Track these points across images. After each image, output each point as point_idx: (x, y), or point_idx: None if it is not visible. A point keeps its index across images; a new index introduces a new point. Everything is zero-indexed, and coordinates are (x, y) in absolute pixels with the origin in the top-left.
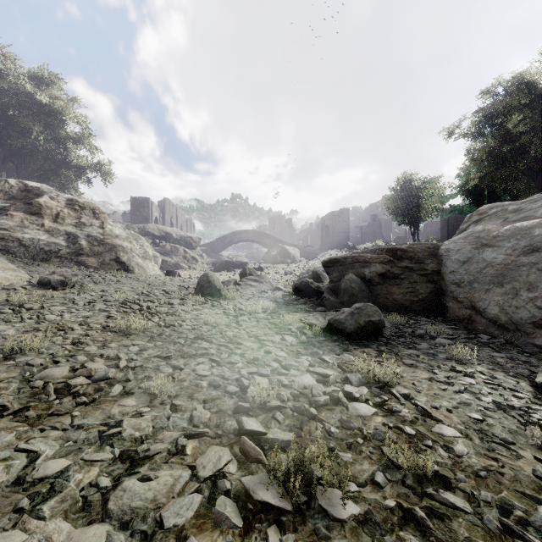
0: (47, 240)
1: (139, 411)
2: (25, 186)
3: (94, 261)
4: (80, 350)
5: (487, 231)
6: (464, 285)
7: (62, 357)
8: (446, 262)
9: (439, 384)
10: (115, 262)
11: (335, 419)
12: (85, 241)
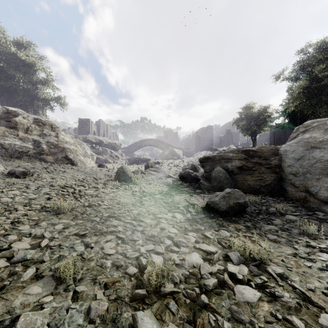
0: (20, 144)
1: (40, 301)
2: (7, 110)
3: (51, 158)
4: (15, 229)
5: (313, 138)
6: (299, 175)
7: None
8: (285, 159)
9: (304, 261)
10: (65, 158)
11: (225, 307)
12: (46, 145)
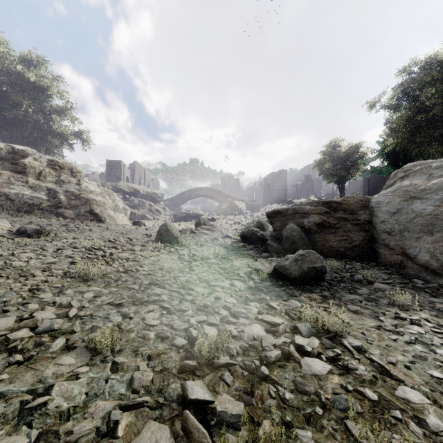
0: (31, 194)
1: (75, 371)
2: (13, 149)
3: (71, 212)
4: (34, 297)
5: (414, 185)
6: (395, 234)
7: (14, 305)
8: (377, 213)
9: (389, 334)
10: (89, 213)
11: (289, 379)
12: (64, 196)
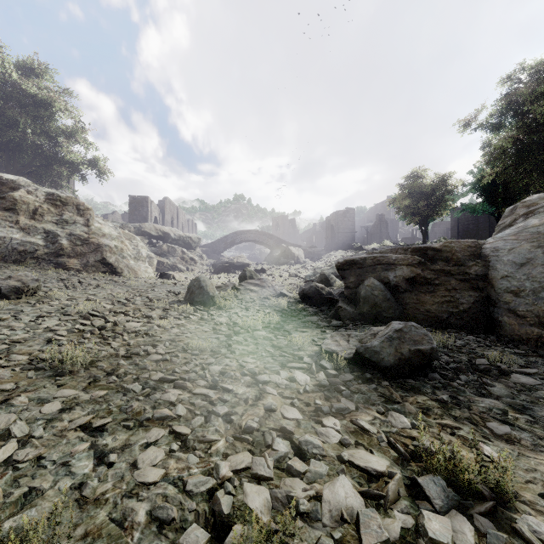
0: (22, 238)
1: None
2: None
3: (76, 262)
4: None
5: None
6: (525, 295)
7: None
8: (496, 264)
9: None
10: (101, 263)
11: None
12: (67, 240)
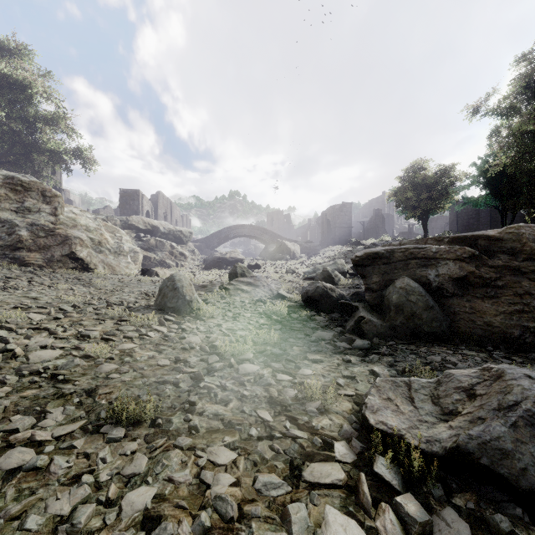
0: None
1: None
2: None
3: (38, 257)
4: None
5: None
6: None
7: None
8: None
9: None
10: (69, 258)
11: None
12: (27, 231)
